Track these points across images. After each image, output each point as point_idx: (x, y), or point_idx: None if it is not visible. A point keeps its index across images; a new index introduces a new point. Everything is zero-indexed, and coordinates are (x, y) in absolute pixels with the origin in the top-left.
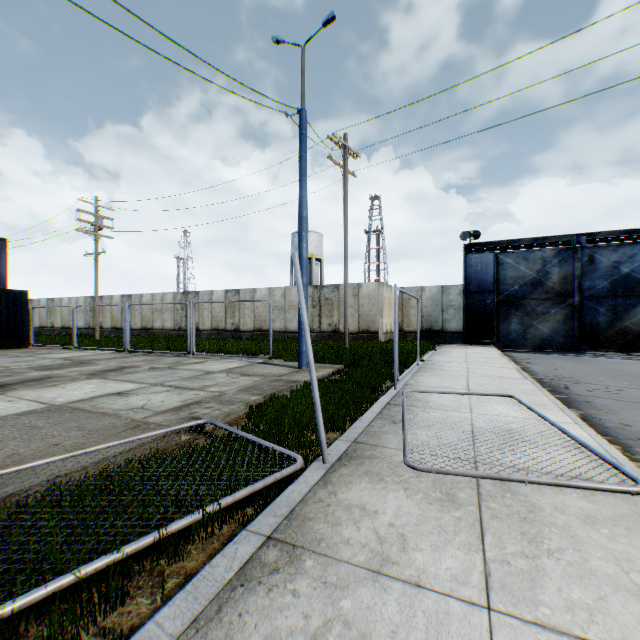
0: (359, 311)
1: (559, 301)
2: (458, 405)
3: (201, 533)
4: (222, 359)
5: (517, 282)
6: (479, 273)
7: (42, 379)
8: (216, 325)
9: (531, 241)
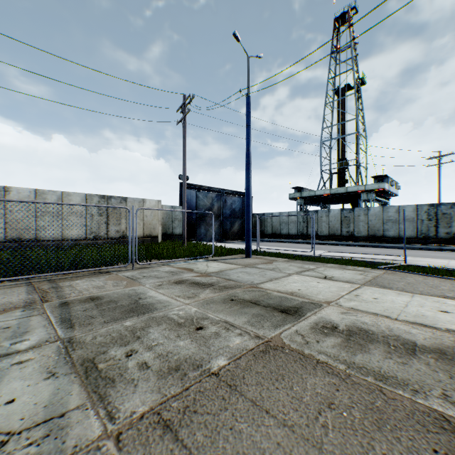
0: (144, 220)
1: (217, 218)
2: (339, 255)
3: None
4: (171, 264)
5: (204, 208)
6: (190, 201)
7: (244, 301)
8: None
9: (207, 188)
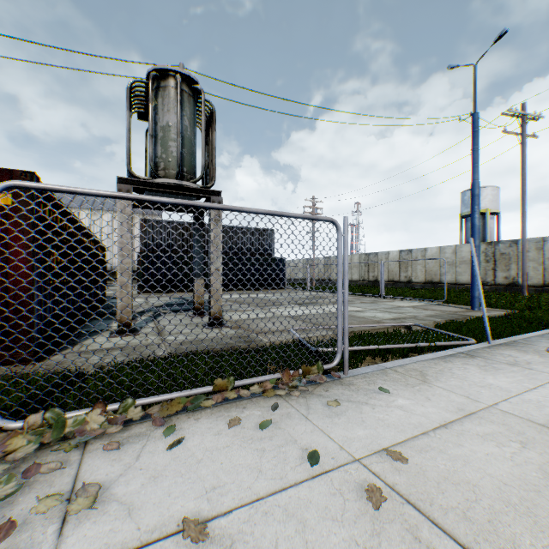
0: (543, 264)
1: None
2: None
3: (427, 353)
4: (404, 301)
5: None
6: None
7: (312, 303)
8: (391, 278)
9: None
